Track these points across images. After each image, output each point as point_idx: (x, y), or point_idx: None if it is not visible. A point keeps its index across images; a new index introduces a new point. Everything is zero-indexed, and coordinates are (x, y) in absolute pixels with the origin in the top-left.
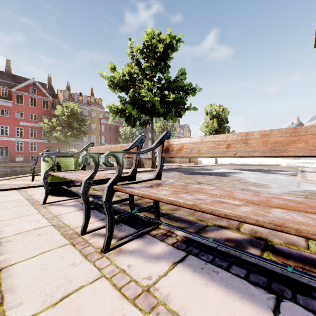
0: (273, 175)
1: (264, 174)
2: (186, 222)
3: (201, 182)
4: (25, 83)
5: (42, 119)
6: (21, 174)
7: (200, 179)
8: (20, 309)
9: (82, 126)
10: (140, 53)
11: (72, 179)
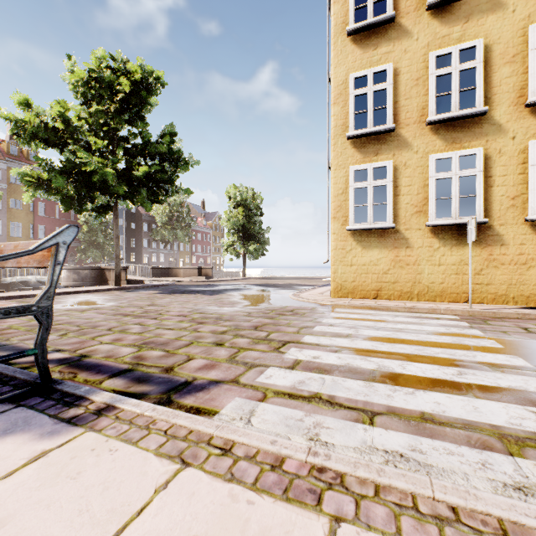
0: (281, 291)
1: (276, 290)
2: (16, 351)
3: (157, 304)
4: None
5: None
6: None
7: (165, 300)
8: None
9: None
10: (85, 86)
11: None
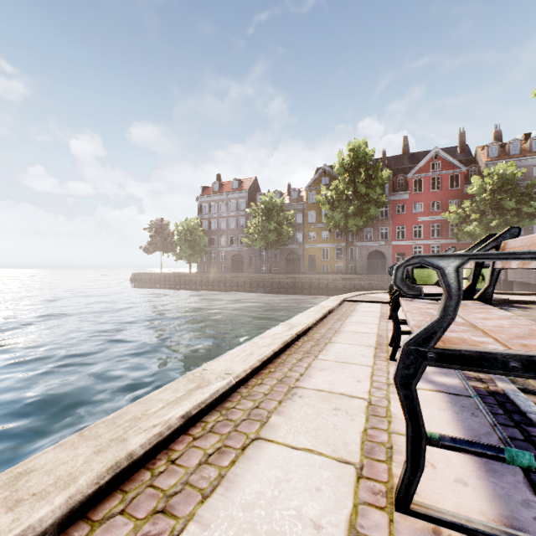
0: None
1: None
2: None
3: None
4: (424, 160)
5: (447, 206)
6: None
7: None
8: (324, 356)
9: (525, 203)
10: None
11: None
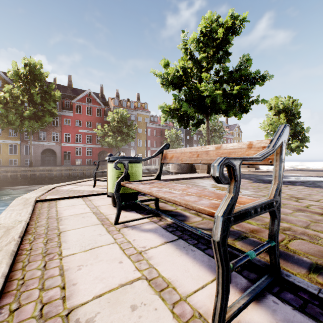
0: None
1: None
2: None
3: (297, 196)
4: (82, 94)
5: (96, 126)
6: (80, 176)
7: (288, 191)
8: None
9: (130, 130)
10: (196, 43)
11: (170, 202)
